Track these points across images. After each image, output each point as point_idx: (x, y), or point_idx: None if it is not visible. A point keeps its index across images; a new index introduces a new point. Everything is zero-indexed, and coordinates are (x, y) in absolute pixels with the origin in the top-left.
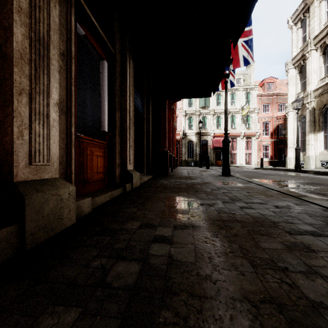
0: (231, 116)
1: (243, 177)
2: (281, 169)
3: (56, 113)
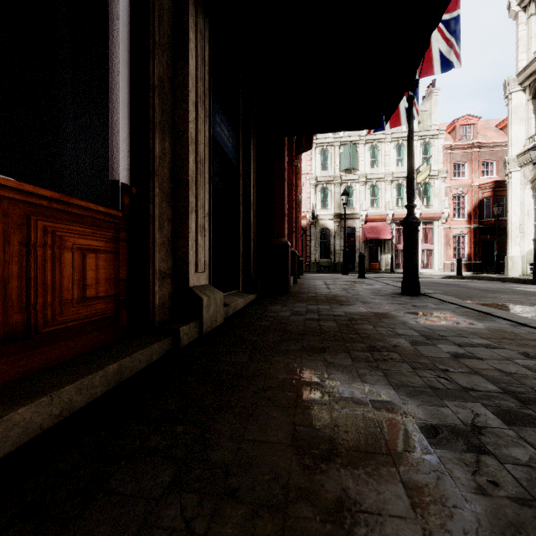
0: (396, 185)
1: (453, 298)
2: (503, 279)
3: None
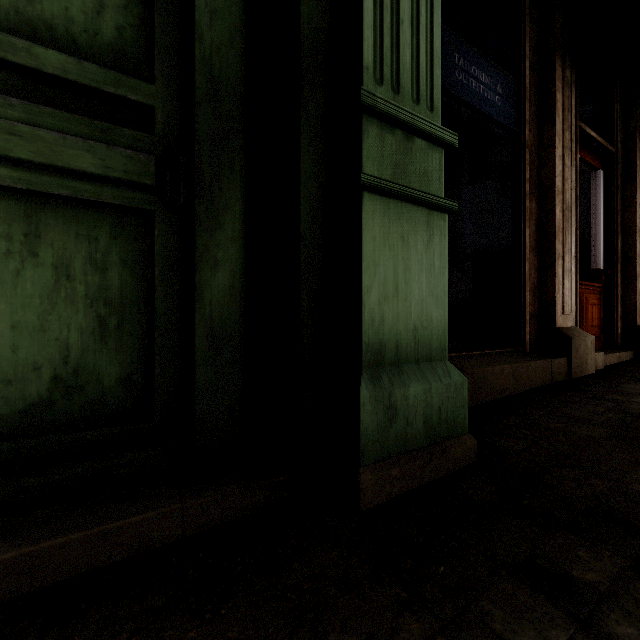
0: None
1: None
2: None
3: (573, 266)
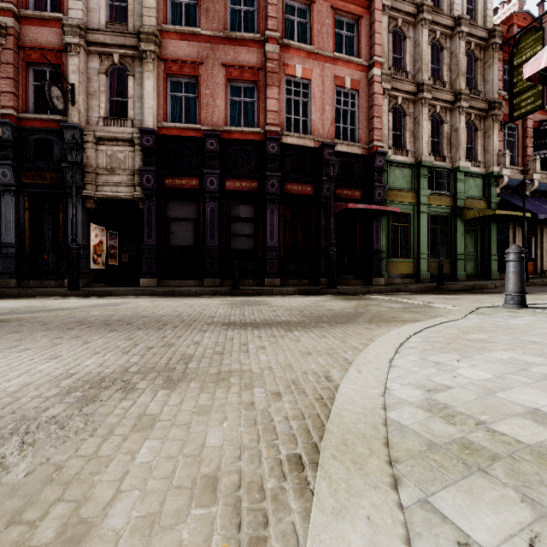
0: None
1: None
2: None
3: None
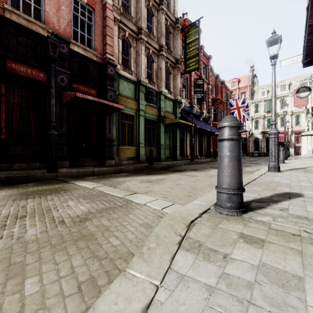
0: (296, 115)
1: None
2: None
3: (189, 149)
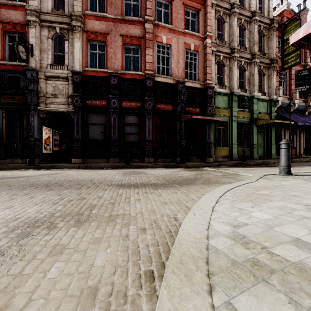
0: None
1: None
2: None
3: None
